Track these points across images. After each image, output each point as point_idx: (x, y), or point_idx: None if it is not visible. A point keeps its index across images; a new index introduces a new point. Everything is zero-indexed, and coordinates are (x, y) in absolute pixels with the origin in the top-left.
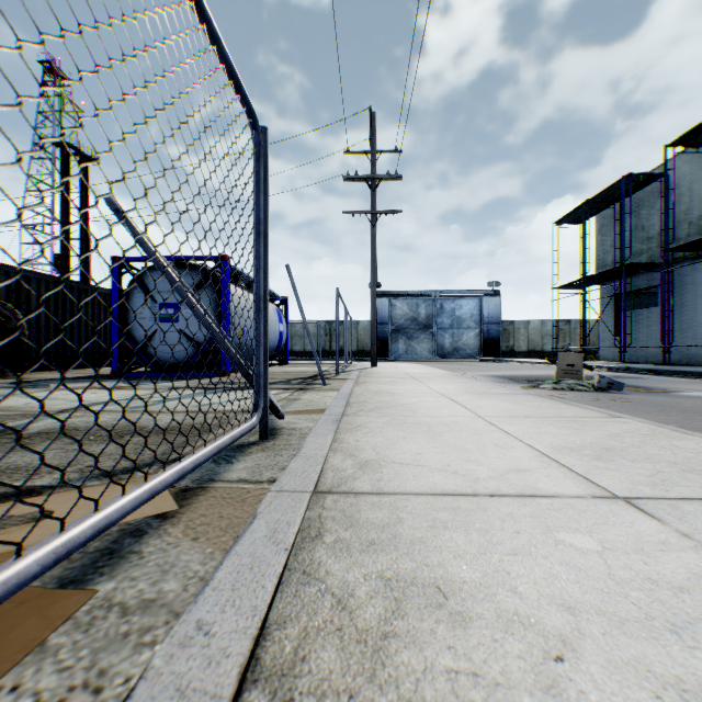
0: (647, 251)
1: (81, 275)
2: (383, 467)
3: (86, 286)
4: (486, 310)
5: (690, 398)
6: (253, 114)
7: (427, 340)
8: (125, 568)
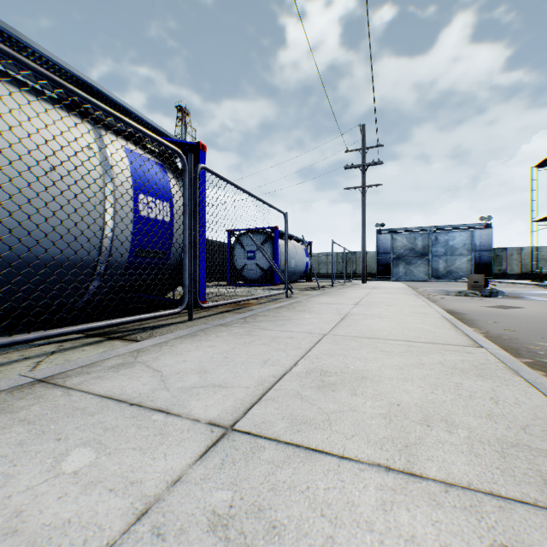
0: None
1: None
2: (312, 301)
3: (211, 241)
4: (477, 240)
5: (530, 301)
6: (284, 213)
7: (423, 265)
8: (264, 304)
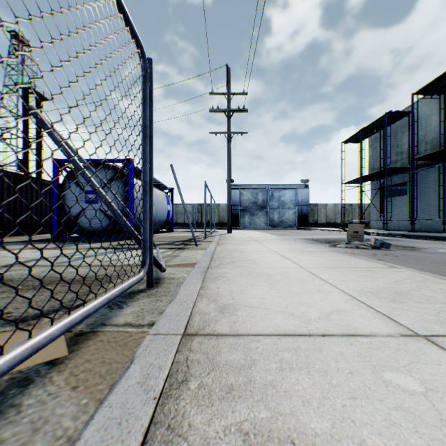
0: (400, 160)
1: (37, 173)
2: (237, 310)
3: (36, 179)
4: (300, 197)
5: (433, 253)
6: (141, 45)
7: (263, 216)
8: None
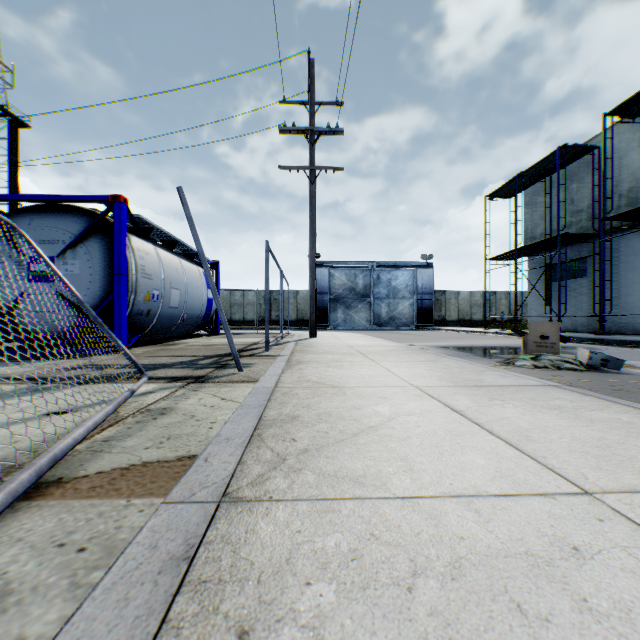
0: (577, 224)
1: None
2: None
3: None
4: (420, 281)
5: None
6: None
7: (364, 309)
8: None
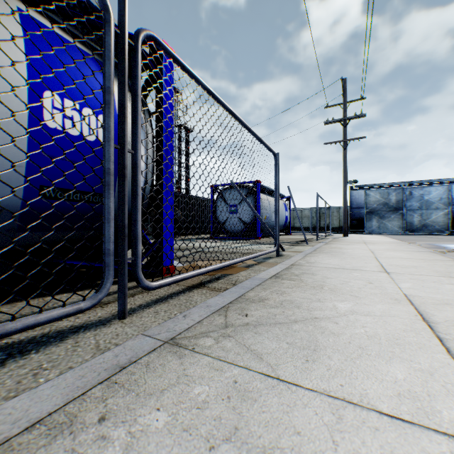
0: None
1: (185, 189)
2: (314, 263)
3: (196, 197)
4: None
5: None
6: (274, 153)
7: (396, 219)
8: (252, 267)
